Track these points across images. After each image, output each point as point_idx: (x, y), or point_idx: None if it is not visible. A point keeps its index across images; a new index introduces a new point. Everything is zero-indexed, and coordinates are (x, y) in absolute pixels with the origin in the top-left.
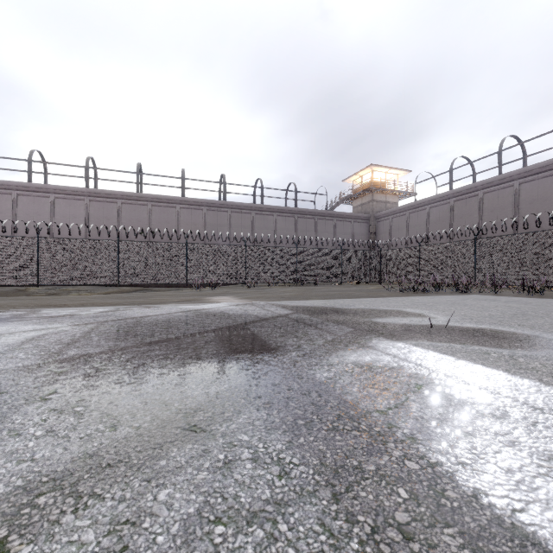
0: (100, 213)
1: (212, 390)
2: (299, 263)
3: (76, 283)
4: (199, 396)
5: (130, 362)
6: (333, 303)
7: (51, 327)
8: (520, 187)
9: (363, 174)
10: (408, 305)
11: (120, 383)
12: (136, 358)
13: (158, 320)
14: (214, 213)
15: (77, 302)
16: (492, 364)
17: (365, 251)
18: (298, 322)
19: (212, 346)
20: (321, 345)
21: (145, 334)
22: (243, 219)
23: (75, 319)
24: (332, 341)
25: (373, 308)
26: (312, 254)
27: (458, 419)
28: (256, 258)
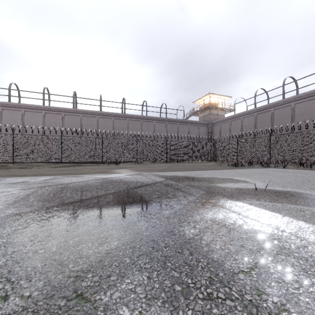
0: (51, 120)
1: (104, 248)
2: (168, 150)
3: (36, 161)
4: (92, 255)
5: (48, 220)
6: (190, 174)
7: (6, 190)
8: (295, 106)
9: (204, 99)
10: (235, 175)
11: (32, 241)
12: (54, 216)
13: (78, 186)
14: (119, 121)
15: (32, 173)
16: (310, 220)
17: (206, 142)
18: (169, 187)
19: (110, 205)
20: (186, 204)
21: (67, 196)
22: (135, 124)
23: (25, 185)
24: (193, 201)
25: (214, 176)
26: (175, 144)
27: (314, 282)
28: (143, 147)
